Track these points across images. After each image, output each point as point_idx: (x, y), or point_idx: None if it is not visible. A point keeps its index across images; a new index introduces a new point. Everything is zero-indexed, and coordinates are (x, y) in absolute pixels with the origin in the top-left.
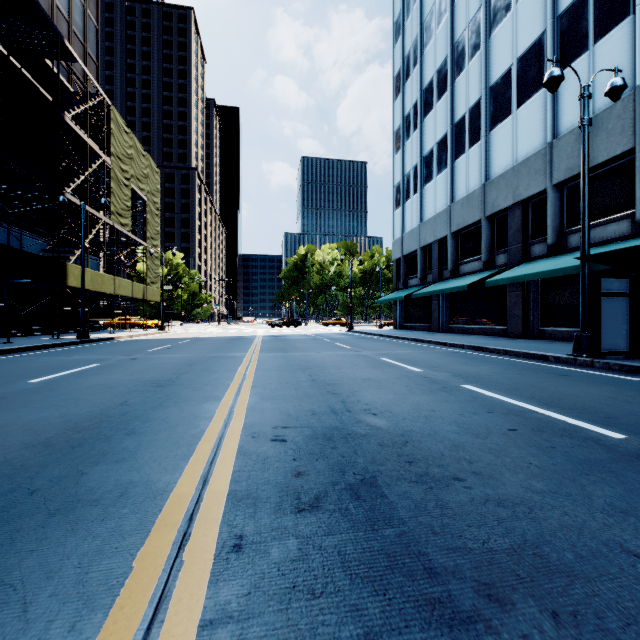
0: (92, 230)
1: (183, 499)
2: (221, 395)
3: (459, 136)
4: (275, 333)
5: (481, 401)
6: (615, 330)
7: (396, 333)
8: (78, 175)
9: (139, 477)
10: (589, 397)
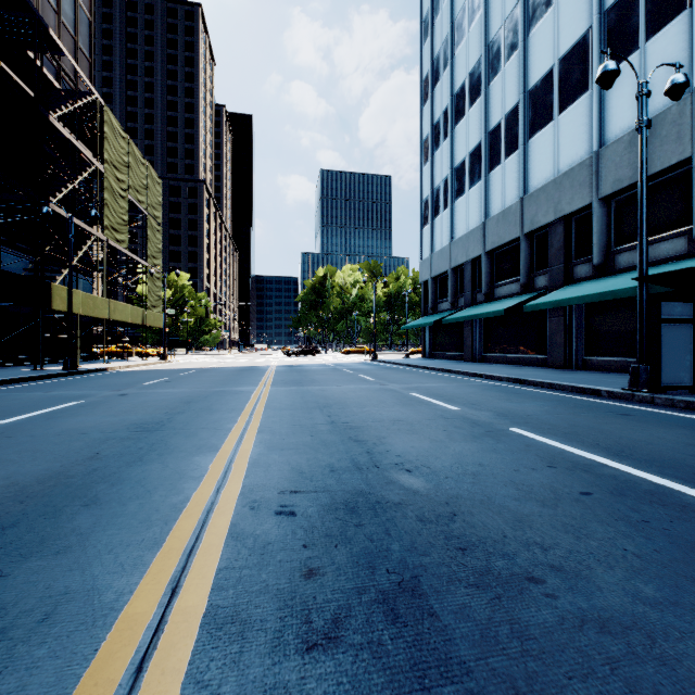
0: (82, 246)
1: (135, 626)
2: (219, 444)
3: (494, 145)
4: (291, 363)
5: (537, 450)
6: (678, 361)
7: (425, 363)
8: (66, 184)
9: (81, 582)
10: (664, 444)
